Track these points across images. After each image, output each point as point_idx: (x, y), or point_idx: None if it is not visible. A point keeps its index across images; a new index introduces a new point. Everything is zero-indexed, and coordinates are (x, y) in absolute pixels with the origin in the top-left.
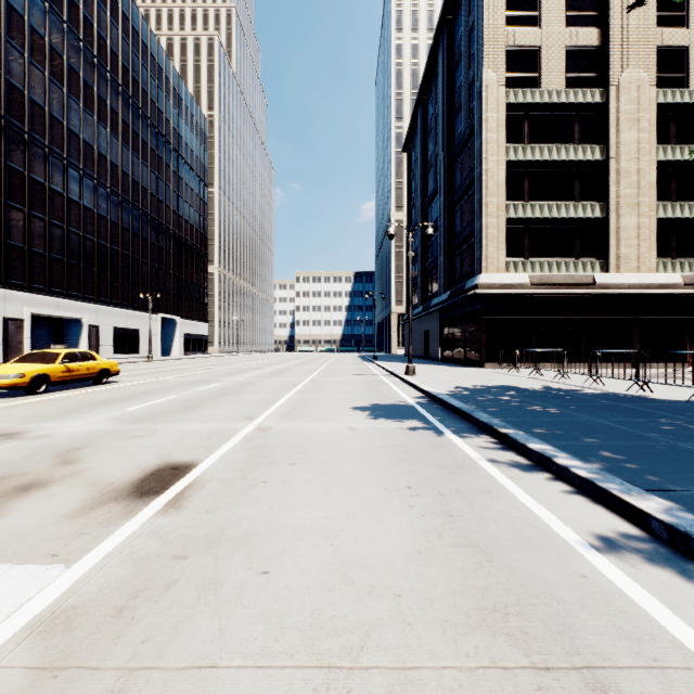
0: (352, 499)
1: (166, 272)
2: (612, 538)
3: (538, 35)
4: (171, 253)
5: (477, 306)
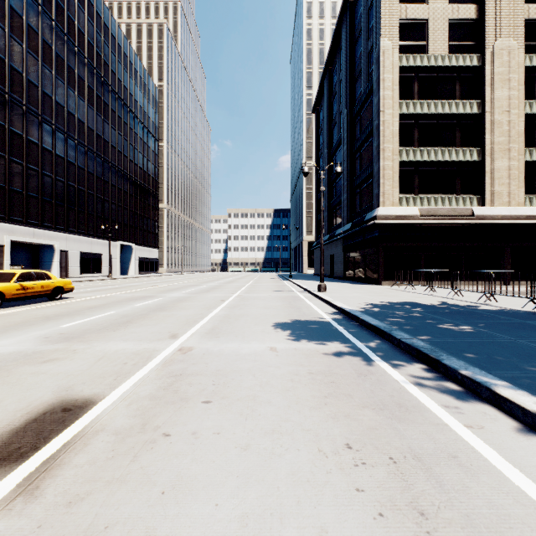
0: (277, 472)
1: (124, 208)
2: None
3: (426, 10)
4: (128, 193)
5: (376, 234)
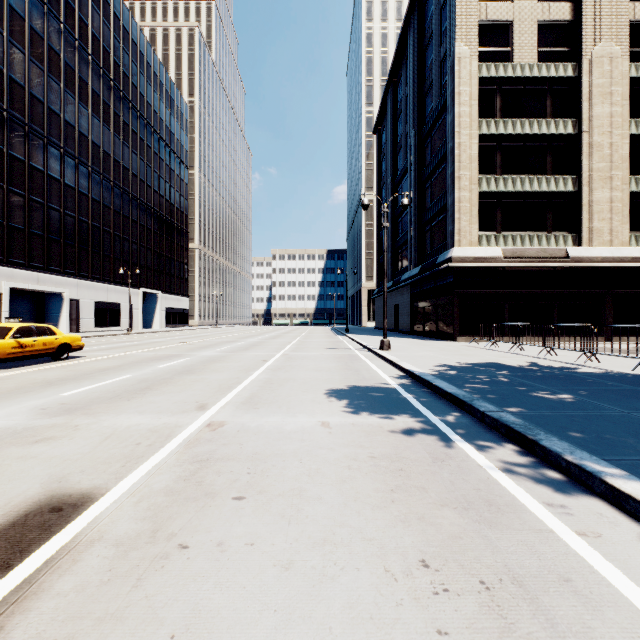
0: (329, 604)
1: (147, 249)
2: None
3: (510, 9)
4: (152, 230)
5: (450, 279)
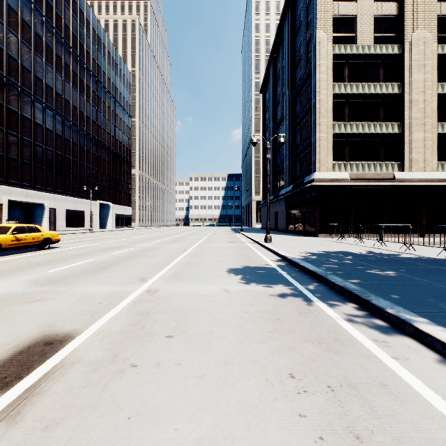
0: (229, 399)
1: (103, 173)
2: None
3: (355, 7)
4: (106, 160)
5: (313, 194)
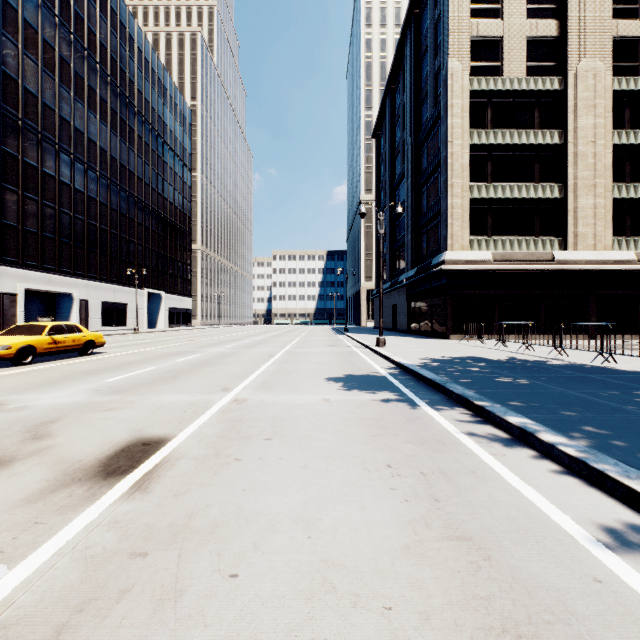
0: (330, 480)
1: (152, 250)
2: (617, 529)
3: (500, 26)
4: (157, 232)
5: (443, 281)
